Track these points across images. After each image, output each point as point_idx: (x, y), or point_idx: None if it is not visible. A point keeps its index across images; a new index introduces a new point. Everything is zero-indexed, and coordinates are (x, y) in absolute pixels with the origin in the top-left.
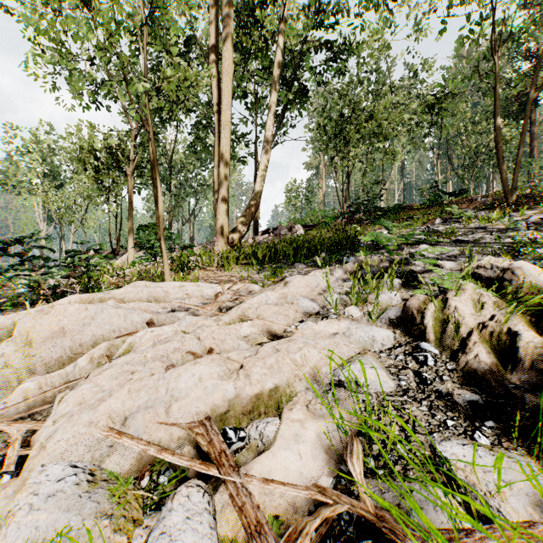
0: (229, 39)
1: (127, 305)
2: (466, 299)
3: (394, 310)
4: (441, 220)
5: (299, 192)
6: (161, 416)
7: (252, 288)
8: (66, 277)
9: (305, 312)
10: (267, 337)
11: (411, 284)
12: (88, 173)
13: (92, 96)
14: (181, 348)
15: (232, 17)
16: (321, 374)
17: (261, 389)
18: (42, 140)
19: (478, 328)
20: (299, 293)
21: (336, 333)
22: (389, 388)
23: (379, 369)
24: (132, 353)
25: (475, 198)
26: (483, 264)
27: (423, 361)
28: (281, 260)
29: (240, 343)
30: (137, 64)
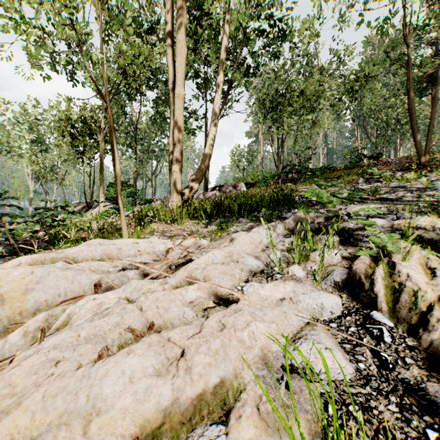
0: (182, 23)
1: (78, 265)
2: (414, 264)
3: (337, 271)
4: (364, 179)
5: (241, 155)
6: (77, 437)
7: (201, 243)
8: (34, 232)
9: (250, 270)
10: (213, 300)
11: (347, 241)
12: (66, 139)
13: (50, 66)
14: (120, 322)
15: (185, 4)
16: (271, 355)
17: (205, 380)
18: (30, 112)
19: (437, 302)
20: (244, 251)
21: (283, 298)
22: (347, 375)
23: (335, 350)
24: (66, 330)
25: (390, 161)
26: (422, 225)
27: (379, 336)
28: (227, 214)
29: (185, 310)
30: (89, 33)
